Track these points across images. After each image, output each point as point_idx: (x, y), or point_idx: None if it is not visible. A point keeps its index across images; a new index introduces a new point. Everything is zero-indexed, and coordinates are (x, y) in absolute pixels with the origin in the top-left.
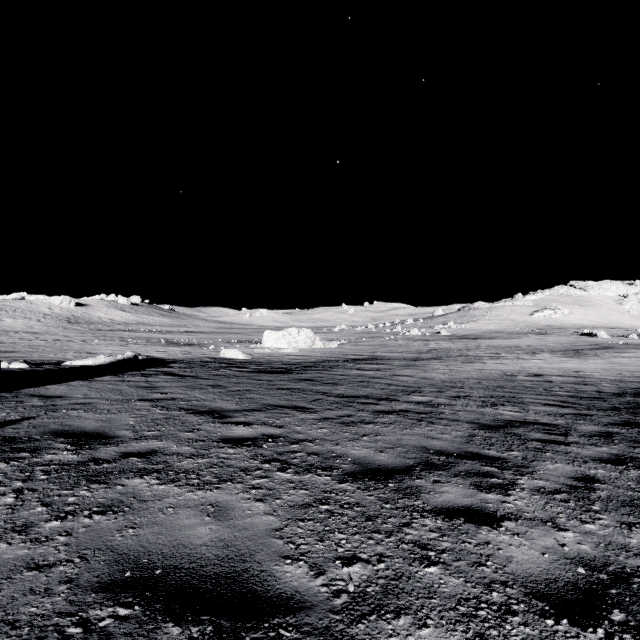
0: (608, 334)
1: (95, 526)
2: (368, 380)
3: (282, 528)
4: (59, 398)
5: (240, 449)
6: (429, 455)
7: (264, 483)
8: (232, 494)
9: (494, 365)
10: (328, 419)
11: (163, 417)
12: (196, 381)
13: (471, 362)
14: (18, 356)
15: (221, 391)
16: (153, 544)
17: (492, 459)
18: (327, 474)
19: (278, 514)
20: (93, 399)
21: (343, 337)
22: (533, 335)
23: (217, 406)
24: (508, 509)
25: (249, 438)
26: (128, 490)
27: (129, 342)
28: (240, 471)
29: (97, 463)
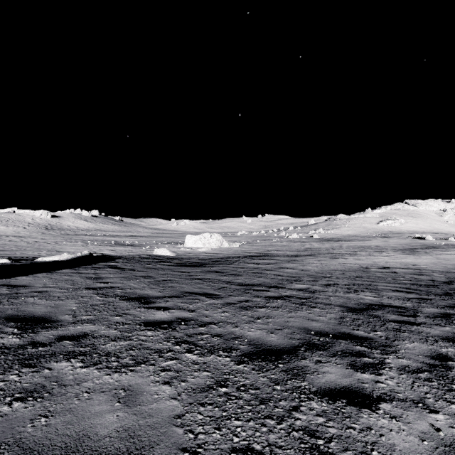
0: (433, 237)
1: (11, 415)
2: (261, 272)
3: (184, 414)
4: (23, 287)
5: (157, 332)
6: (310, 336)
7: (173, 365)
8: (144, 377)
9: (353, 260)
10: (230, 304)
11: (100, 303)
12: (132, 273)
13: (336, 258)
14: (5, 254)
15: (150, 281)
16: (60, 436)
17: (361, 339)
18: (227, 355)
19: (182, 398)
20: (49, 288)
21: (243, 240)
22: (379, 238)
23: (145, 293)
24: (382, 389)
25: (166, 321)
26: (53, 374)
27: (88, 243)
28: (154, 353)
29: (34, 346)
